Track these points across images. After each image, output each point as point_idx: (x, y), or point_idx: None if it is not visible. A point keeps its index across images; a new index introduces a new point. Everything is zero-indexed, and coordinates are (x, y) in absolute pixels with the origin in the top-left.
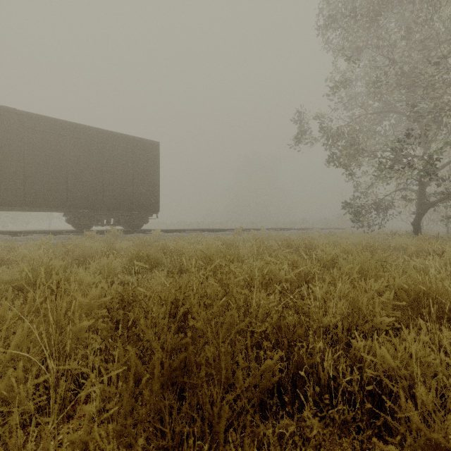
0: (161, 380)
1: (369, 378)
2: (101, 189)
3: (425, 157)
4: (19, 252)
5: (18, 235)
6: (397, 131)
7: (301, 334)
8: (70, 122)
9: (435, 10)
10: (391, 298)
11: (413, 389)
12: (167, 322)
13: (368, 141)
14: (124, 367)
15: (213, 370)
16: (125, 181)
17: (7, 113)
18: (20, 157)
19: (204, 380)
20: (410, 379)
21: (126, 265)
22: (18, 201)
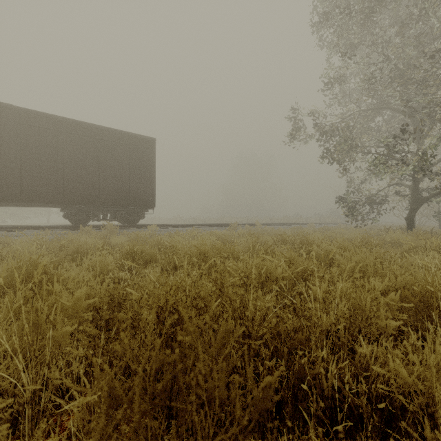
0: (143, 408)
1: (377, 390)
2: (97, 185)
3: (419, 153)
4: (12, 248)
5: (15, 230)
6: (390, 127)
7: (302, 340)
8: (66, 119)
9: (429, 6)
10: (397, 299)
11: (431, 408)
12: (150, 338)
13: (362, 137)
14: (98, 393)
15: (204, 397)
16: (122, 177)
17: (4, 109)
18: (16, 153)
19: (193, 406)
20: (428, 396)
21: (120, 261)
22: (15, 197)
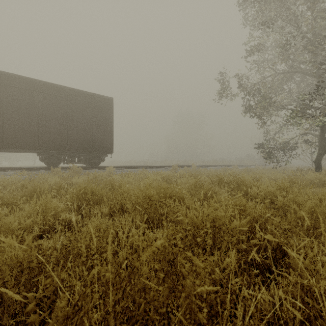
0: None
1: None
2: (66, 135)
3: None
4: None
5: None
6: (299, 89)
7: None
8: (40, 81)
9: None
10: None
11: None
12: None
13: (278, 96)
14: None
15: None
16: (86, 128)
17: None
18: None
19: None
20: None
21: (70, 202)
22: None
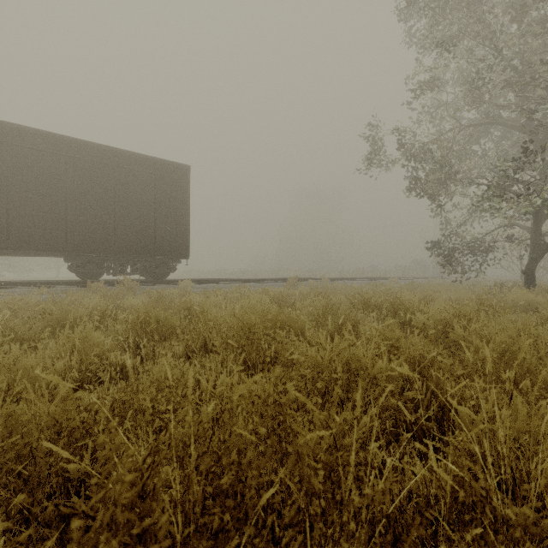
0: None
1: None
2: (112, 227)
3: None
4: None
5: (1, 287)
6: (500, 151)
7: None
8: (70, 138)
9: None
10: None
11: None
12: None
13: (464, 163)
14: None
15: None
16: (145, 216)
17: None
18: (1, 183)
19: None
20: None
21: (122, 336)
22: None
